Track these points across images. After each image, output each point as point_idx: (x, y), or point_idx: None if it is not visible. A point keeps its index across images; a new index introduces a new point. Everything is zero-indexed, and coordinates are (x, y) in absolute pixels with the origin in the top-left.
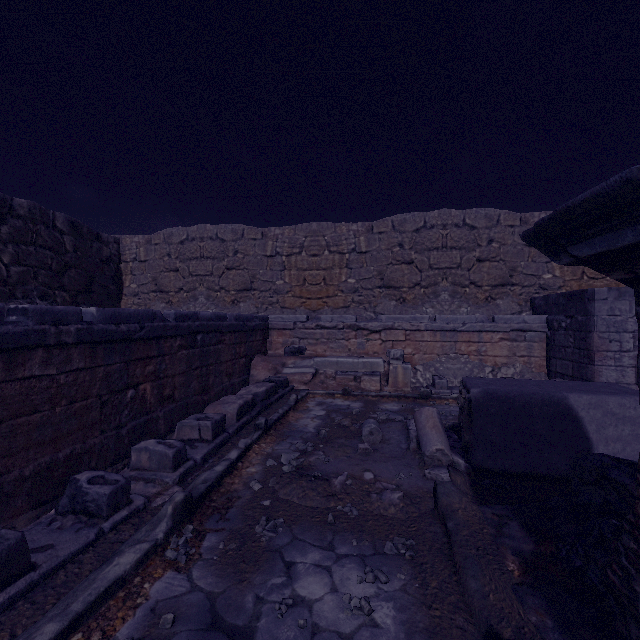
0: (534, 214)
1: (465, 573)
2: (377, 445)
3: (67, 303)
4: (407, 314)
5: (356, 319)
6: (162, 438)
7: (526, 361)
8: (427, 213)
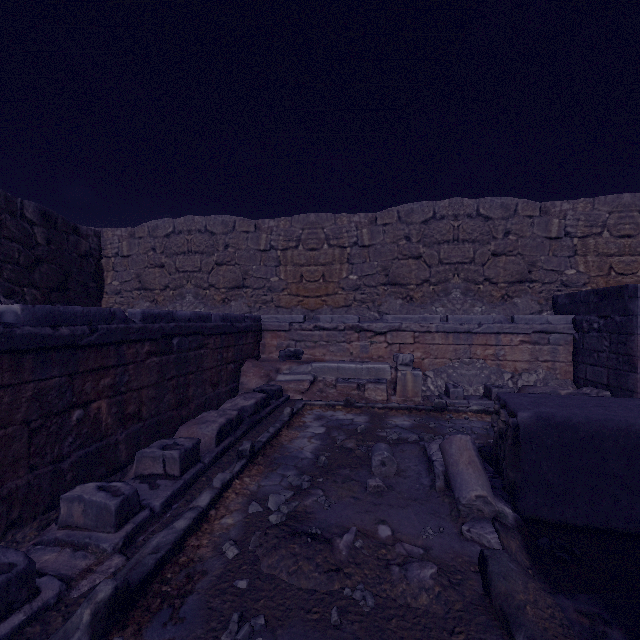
0: (555, 203)
1: None
2: (391, 479)
3: (38, 302)
4: (415, 314)
5: (359, 319)
6: (123, 467)
7: (550, 367)
8: (437, 202)
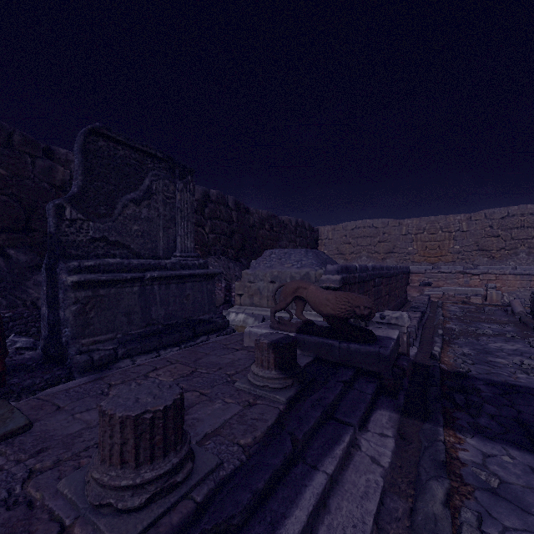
0: None
1: (529, 325)
2: (492, 314)
3: None
4: (495, 265)
5: (463, 268)
6: (399, 309)
7: None
8: (509, 208)
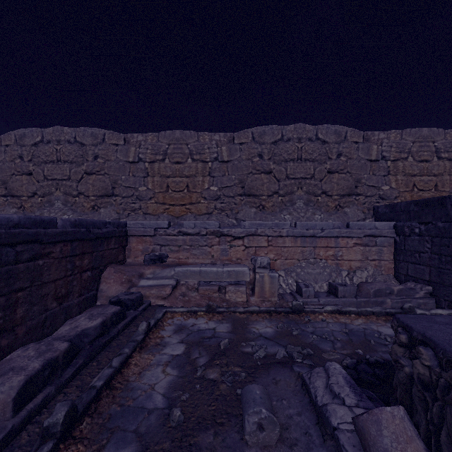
0: (374, 133)
1: None
2: None
3: None
4: (267, 220)
5: (219, 225)
6: None
7: (377, 264)
8: (284, 127)
